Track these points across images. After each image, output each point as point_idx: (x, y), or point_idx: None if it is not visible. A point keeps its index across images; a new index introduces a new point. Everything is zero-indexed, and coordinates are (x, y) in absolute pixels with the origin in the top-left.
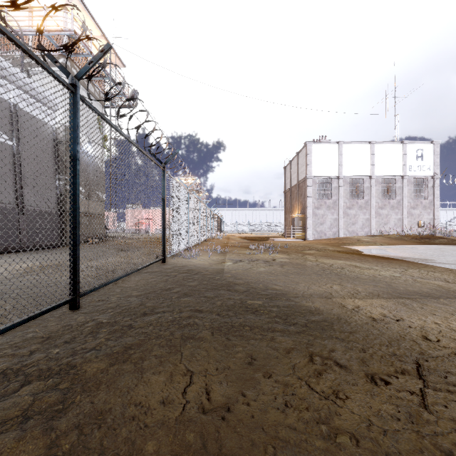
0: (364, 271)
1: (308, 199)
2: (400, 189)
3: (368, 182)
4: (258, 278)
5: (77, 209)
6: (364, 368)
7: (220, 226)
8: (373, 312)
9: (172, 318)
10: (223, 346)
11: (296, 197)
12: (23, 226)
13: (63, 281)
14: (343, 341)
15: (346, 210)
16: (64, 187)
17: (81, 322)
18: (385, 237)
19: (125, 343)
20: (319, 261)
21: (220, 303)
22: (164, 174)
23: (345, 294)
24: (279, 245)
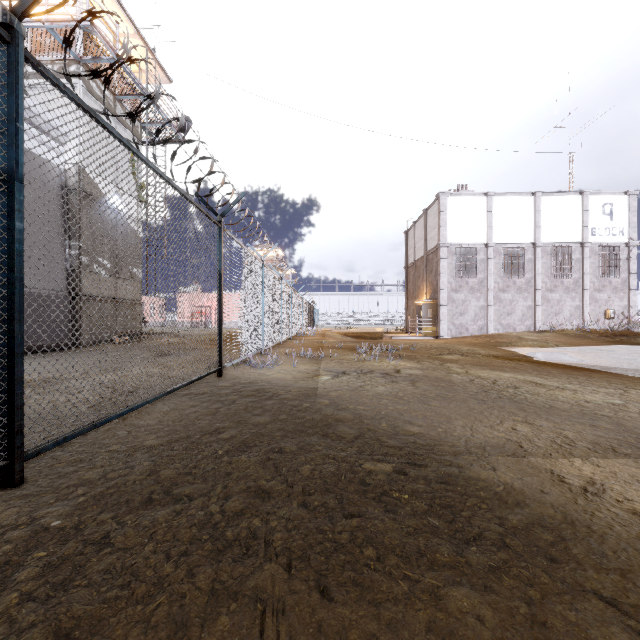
0: (556, 394)
1: (442, 277)
2: (578, 263)
3: (531, 253)
4: (378, 409)
5: (15, 281)
6: None
7: (312, 317)
8: (633, 499)
9: (205, 516)
10: (313, 631)
11: (424, 275)
12: None
13: (34, 414)
14: (618, 609)
15: (498, 294)
16: (77, 259)
17: (3, 527)
18: (558, 334)
19: (67, 609)
20: (472, 374)
21: (309, 471)
22: (220, 232)
23: (548, 447)
24: (402, 346)
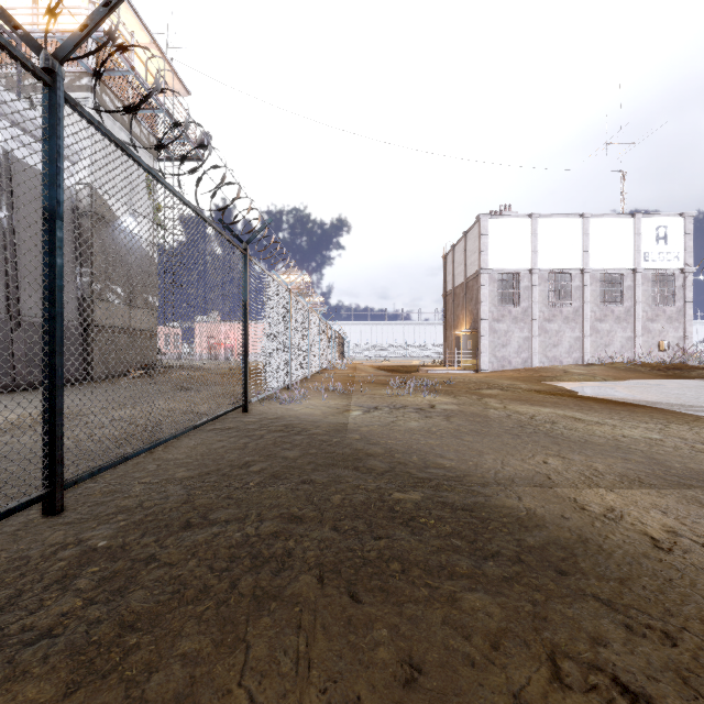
0: (594, 429)
1: (483, 306)
2: (629, 291)
3: (579, 279)
4: (409, 443)
5: (57, 315)
6: (694, 702)
7: (342, 349)
8: (647, 523)
9: (241, 538)
10: (343, 624)
11: (463, 304)
12: (20, 350)
13: None
14: (612, 608)
15: (544, 324)
16: (89, 287)
17: (53, 547)
18: (607, 367)
19: (126, 609)
20: (510, 410)
21: (339, 500)
22: (245, 260)
23: (575, 478)
24: (438, 380)
